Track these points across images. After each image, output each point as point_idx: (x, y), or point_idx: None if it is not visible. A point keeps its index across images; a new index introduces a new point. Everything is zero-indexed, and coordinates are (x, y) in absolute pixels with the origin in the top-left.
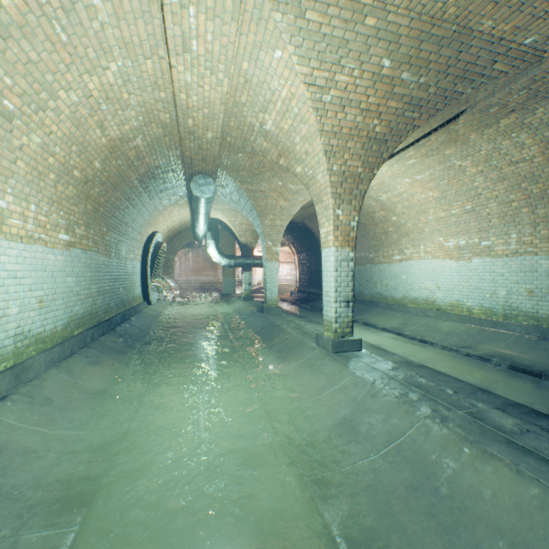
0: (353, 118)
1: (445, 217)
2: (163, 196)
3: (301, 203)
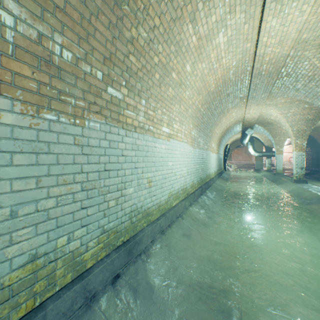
0: (298, 117)
1: None
2: (232, 133)
3: None
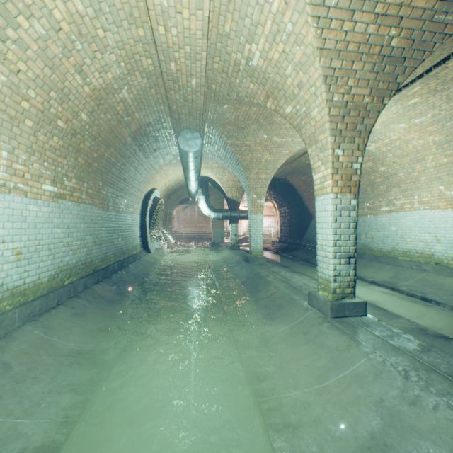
0: (364, 29)
1: (448, 163)
2: (157, 155)
3: (285, 156)
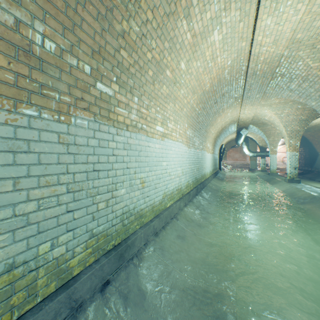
0: (292, 117)
1: None
2: (228, 133)
3: None
